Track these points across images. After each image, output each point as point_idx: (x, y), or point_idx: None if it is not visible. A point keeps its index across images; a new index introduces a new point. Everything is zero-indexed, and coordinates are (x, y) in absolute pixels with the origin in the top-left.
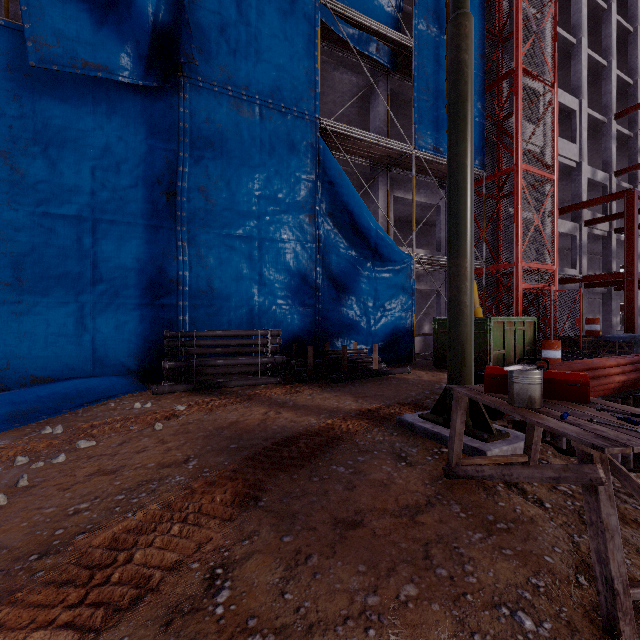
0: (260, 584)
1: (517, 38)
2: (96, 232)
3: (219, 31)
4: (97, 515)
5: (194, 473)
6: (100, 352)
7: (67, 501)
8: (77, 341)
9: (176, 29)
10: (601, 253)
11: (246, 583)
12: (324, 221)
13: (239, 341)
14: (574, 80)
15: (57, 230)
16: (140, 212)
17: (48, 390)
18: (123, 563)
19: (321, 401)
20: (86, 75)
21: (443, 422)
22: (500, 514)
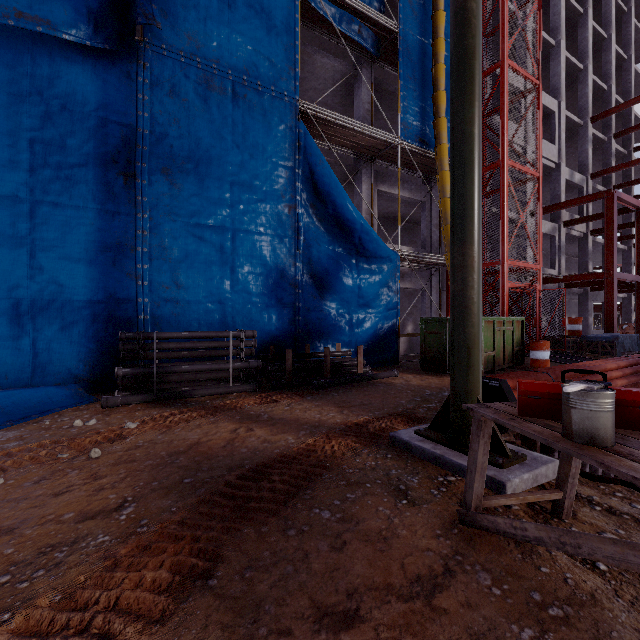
0: None
1: (503, 30)
2: (36, 216)
3: None
4: None
5: (126, 528)
6: (41, 357)
7: None
8: (11, 345)
9: None
10: (576, 254)
11: None
12: (304, 212)
13: (208, 343)
14: (553, 82)
15: None
16: (91, 195)
17: None
18: None
19: (301, 413)
20: (23, 30)
21: (446, 441)
22: (548, 589)
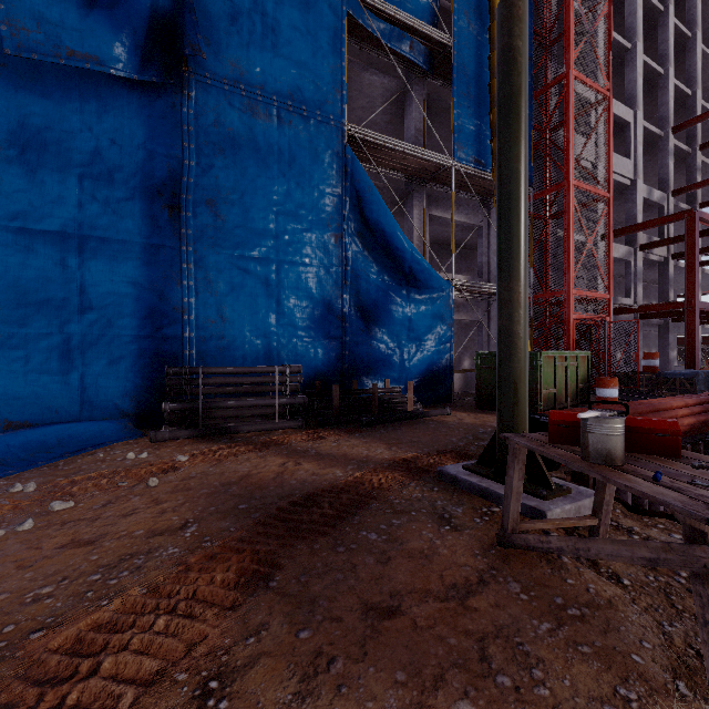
0: (267, 704)
1: (568, 39)
2: (84, 251)
3: (230, 20)
4: (62, 603)
5: (192, 543)
6: (89, 392)
7: (26, 584)
8: (62, 379)
9: (180, 16)
10: (657, 281)
11: (248, 703)
12: (352, 241)
13: (253, 379)
14: (628, 89)
15: (37, 249)
16: (137, 229)
17: (23, 438)
18: (86, 675)
19: (348, 449)
20: (72, 67)
21: (492, 475)
22: (570, 595)
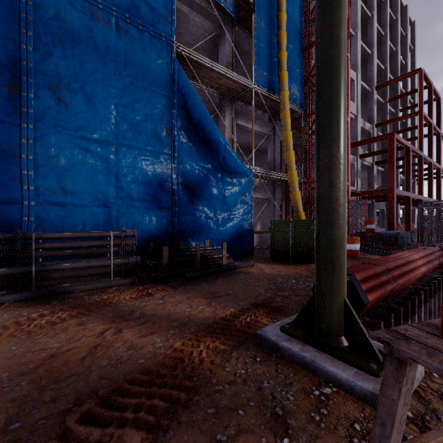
0: None
1: None
2: None
3: None
4: None
5: None
6: None
7: None
8: None
9: None
10: (364, 178)
11: None
12: (180, 134)
13: (91, 242)
14: (353, 60)
15: None
16: None
17: None
18: None
19: (172, 307)
20: None
21: (312, 340)
22: None
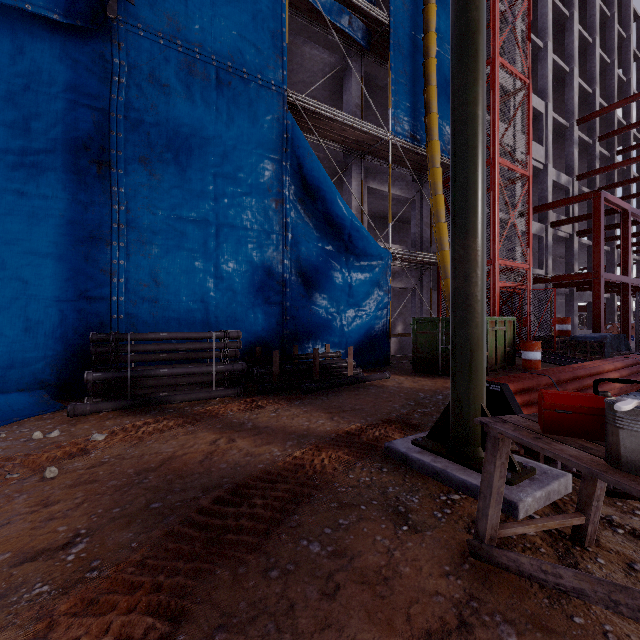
0: None
1: (494, 27)
2: None
3: None
4: None
5: (71, 573)
6: (2, 361)
7: None
8: None
9: None
10: (561, 255)
11: None
12: (293, 207)
13: (189, 345)
14: (541, 83)
15: None
16: (59, 184)
17: None
18: None
19: (288, 420)
20: None
21: (446, 452)
22: None
